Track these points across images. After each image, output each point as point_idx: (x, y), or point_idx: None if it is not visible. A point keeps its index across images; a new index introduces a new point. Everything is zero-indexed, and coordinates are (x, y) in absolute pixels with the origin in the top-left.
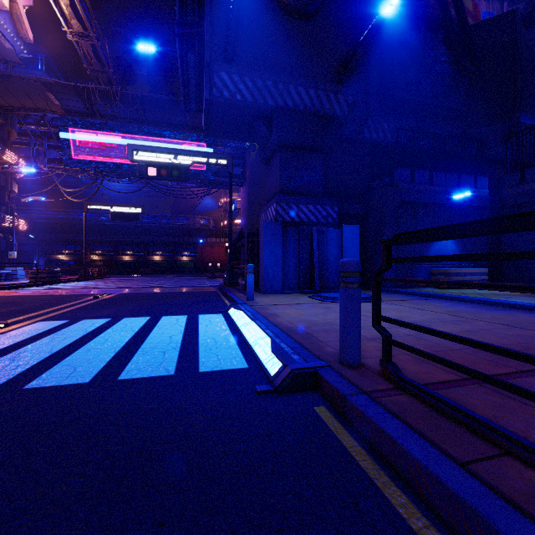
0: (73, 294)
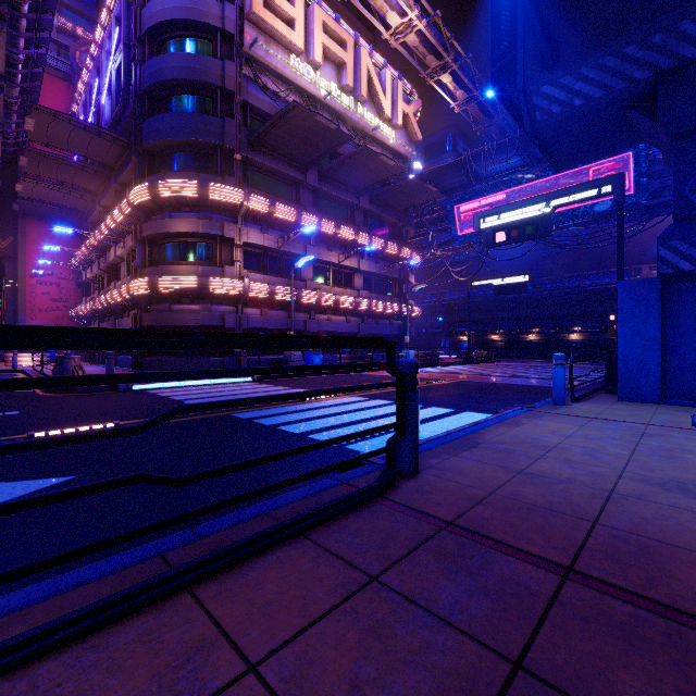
0: (422, 378)
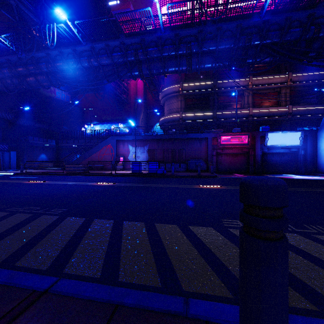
0: None
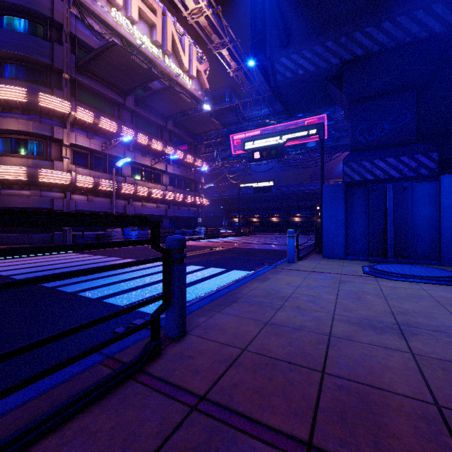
0: (208, 246)
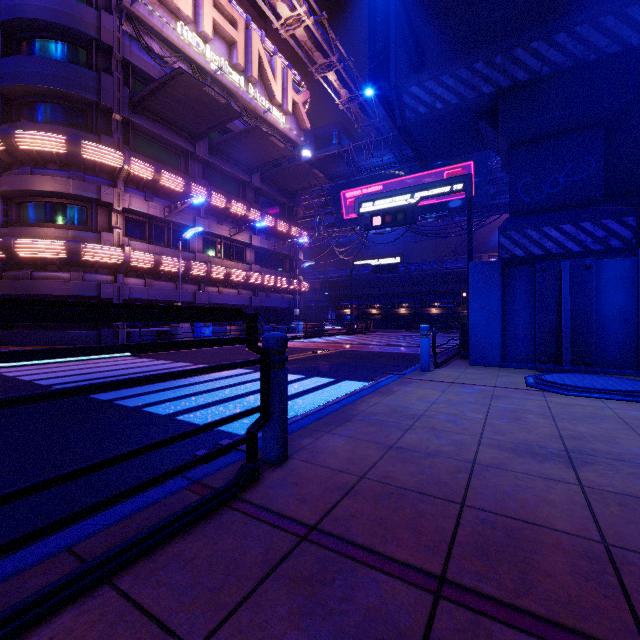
0: (309, 348)
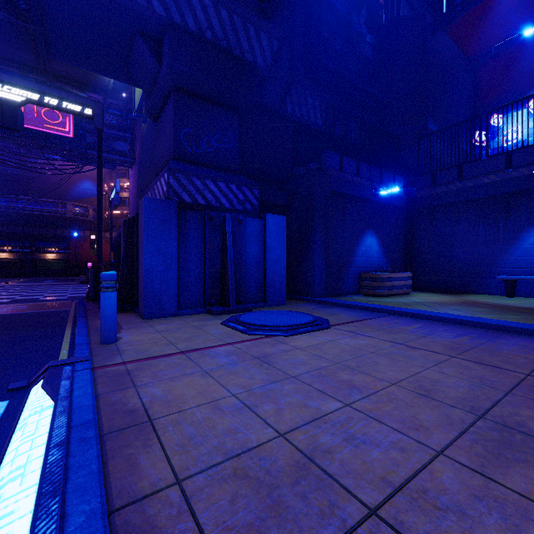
0: None
